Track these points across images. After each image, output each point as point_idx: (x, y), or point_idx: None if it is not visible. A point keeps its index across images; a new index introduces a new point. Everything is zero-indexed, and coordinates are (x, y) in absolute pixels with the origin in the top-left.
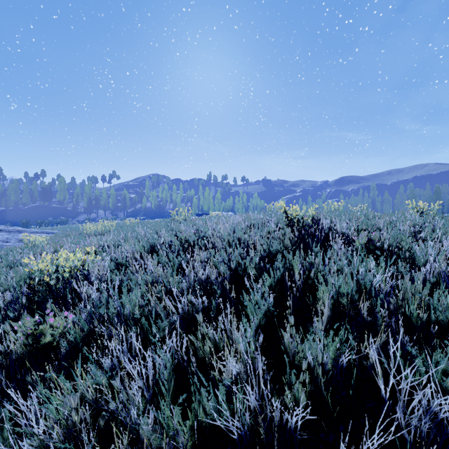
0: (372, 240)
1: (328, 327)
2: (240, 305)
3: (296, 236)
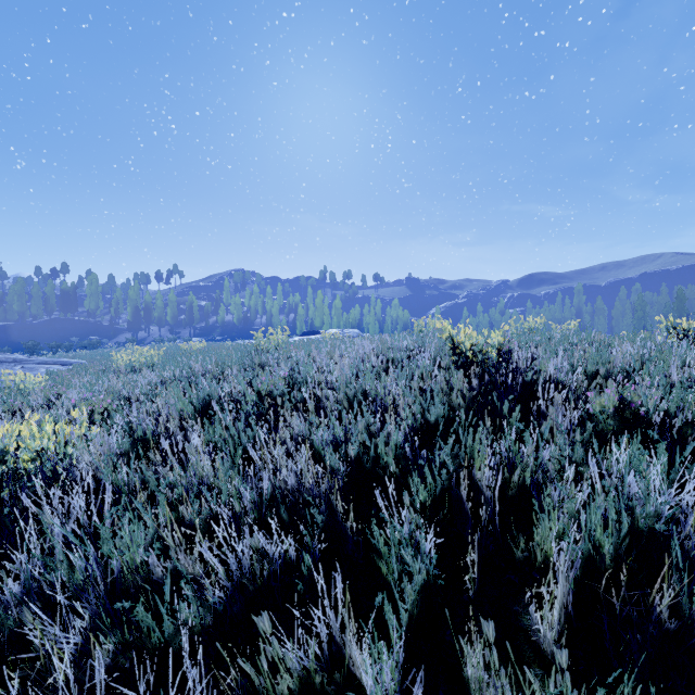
0: (630, 402)
1: (564, 621)
2: (365, 542)
3: (473, 386)
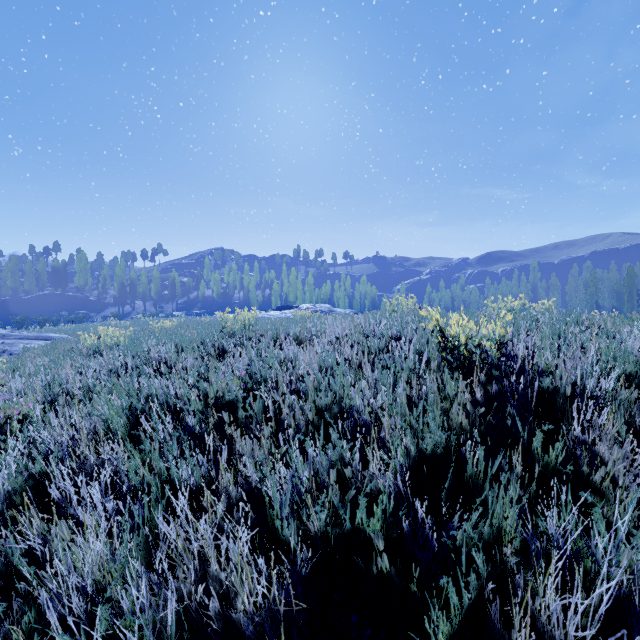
0: None
1: None
2: None
3: (478, 398)
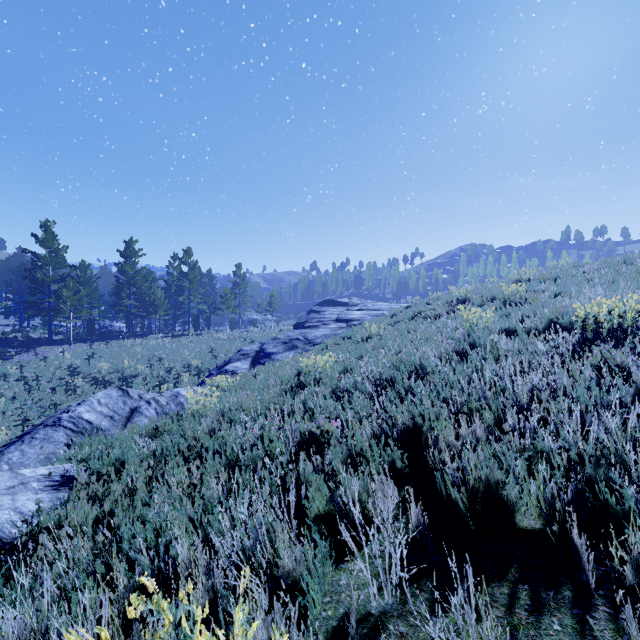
0: None
1: None
2: None
3: None
